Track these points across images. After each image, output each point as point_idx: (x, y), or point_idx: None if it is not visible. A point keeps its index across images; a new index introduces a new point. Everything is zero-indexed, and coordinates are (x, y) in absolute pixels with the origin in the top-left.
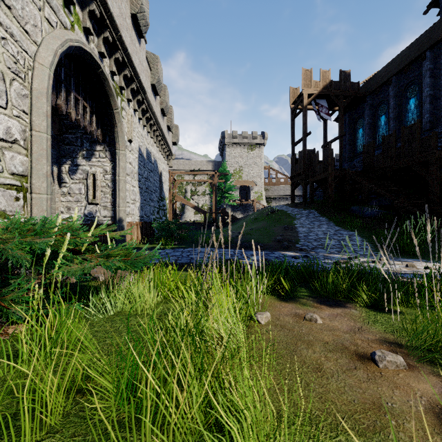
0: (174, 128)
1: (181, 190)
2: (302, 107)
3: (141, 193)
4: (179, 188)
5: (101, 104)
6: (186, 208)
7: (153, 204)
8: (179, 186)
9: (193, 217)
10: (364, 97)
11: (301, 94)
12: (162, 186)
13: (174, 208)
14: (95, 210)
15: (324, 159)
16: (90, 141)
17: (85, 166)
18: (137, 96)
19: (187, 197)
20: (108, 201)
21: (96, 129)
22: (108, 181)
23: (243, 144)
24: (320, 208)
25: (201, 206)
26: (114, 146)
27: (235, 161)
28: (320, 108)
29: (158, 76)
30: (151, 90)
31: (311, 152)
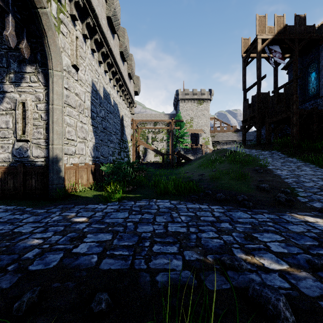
0: (135, 79)
1: (144, 137)
2: (255, 53)
3: (96, 133)
4: (143, 136)
5: (21, 1)
6: (148, 151)
7: (113, 146)
8: (143, 134)
9: (153, 159)
10: (319, 39)
11: (254, 41)
12: (124, 129)
13: (137, 151)
14: (25, 148)
15: (285, 98)
16: (17, 60)
17: (14, 92)
18: (87, 19)
19: (149, 142)
20: (41, 137)
21: (15, 36)
22: (41, 112)
23: (193, 100)
24: (282, 148)
25: (159, 149)
26: (47, 64)
27: (187, 114)
28: (274, 53)
29: (114, 8)
30: (107, 24)
31: (265, 96)
